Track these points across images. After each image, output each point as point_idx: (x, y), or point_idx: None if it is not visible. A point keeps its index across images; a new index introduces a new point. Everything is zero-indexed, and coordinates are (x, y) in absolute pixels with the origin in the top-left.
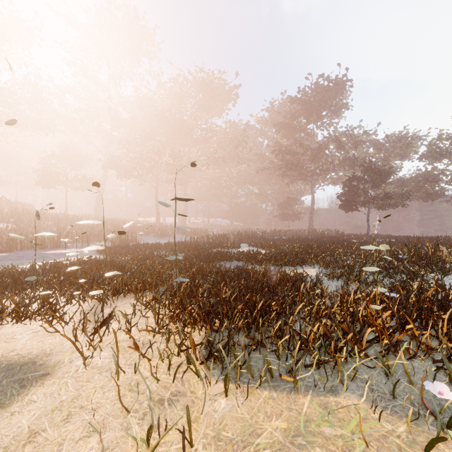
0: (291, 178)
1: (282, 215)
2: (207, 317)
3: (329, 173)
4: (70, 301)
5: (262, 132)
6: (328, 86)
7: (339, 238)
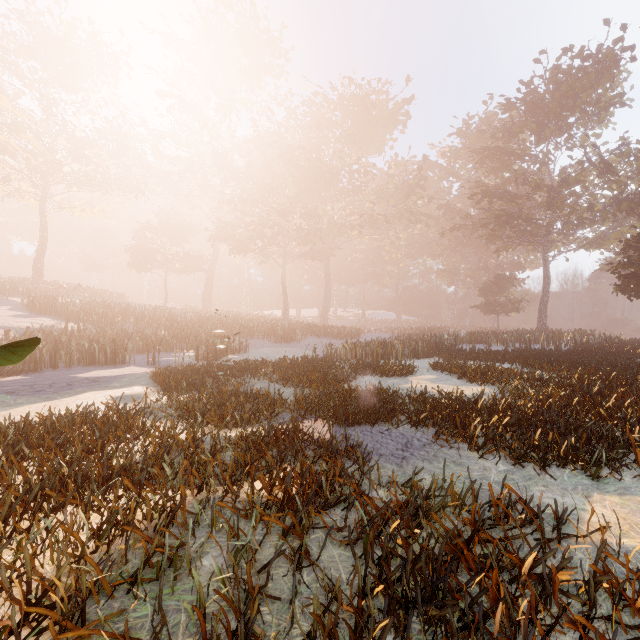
0: (504, 241)
1: (487, 305)
2: None
3: (582, 227)
4: None
5: (449, 170)
6: (580, 68)
7: (623, 352)
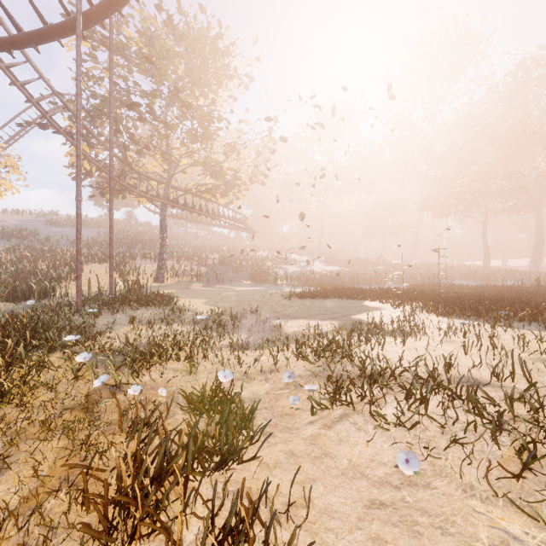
0: None
1: None
2: (447, 305)
3: None
4: (389, 299)
5: None
6: None
7: None
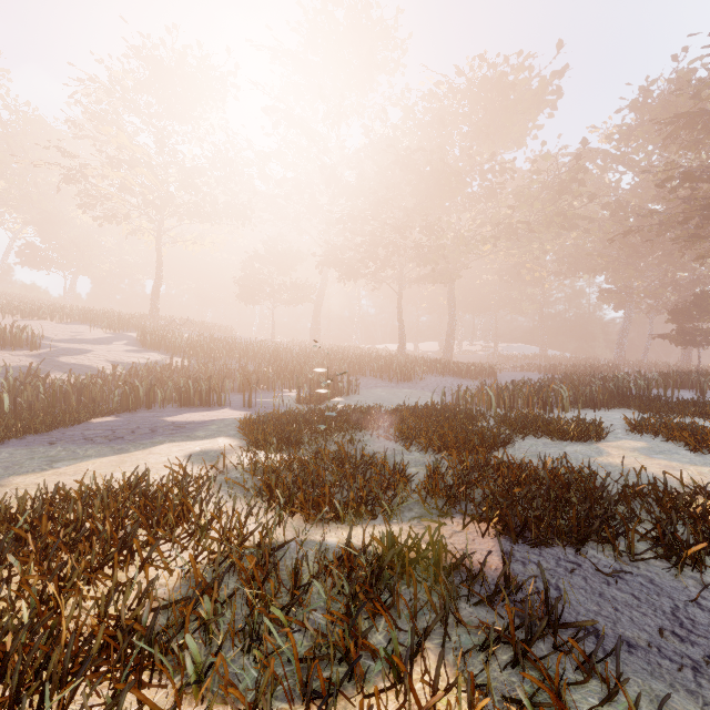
0: None
1: (682, 335)
2: None
3: None
4: None
5: (618, 157)
6: None
7: None
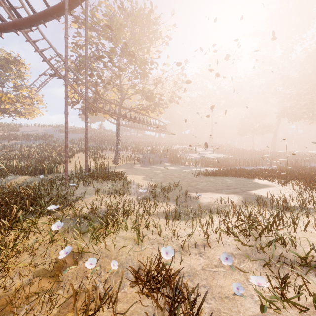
0: None
1: None
2: None
3: None
4: (273, 178)
5: None
6: None
7: None
